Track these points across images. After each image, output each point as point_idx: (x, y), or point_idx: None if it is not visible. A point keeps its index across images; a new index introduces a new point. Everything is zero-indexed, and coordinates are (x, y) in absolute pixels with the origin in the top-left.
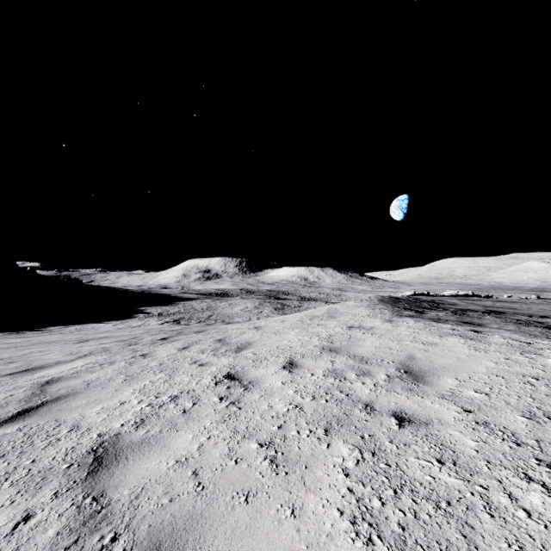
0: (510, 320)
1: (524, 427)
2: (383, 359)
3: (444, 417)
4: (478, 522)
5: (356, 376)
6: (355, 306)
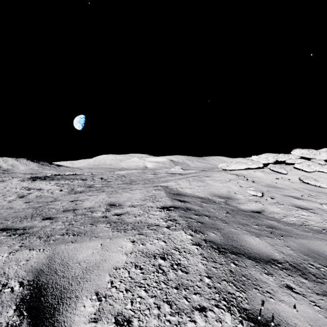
0: (51, 179)
1: (20, 187)
2: (10, 186)
3: (12, 188)
4: (7, 191)
5: (2, 188)
6: (16, 180)
